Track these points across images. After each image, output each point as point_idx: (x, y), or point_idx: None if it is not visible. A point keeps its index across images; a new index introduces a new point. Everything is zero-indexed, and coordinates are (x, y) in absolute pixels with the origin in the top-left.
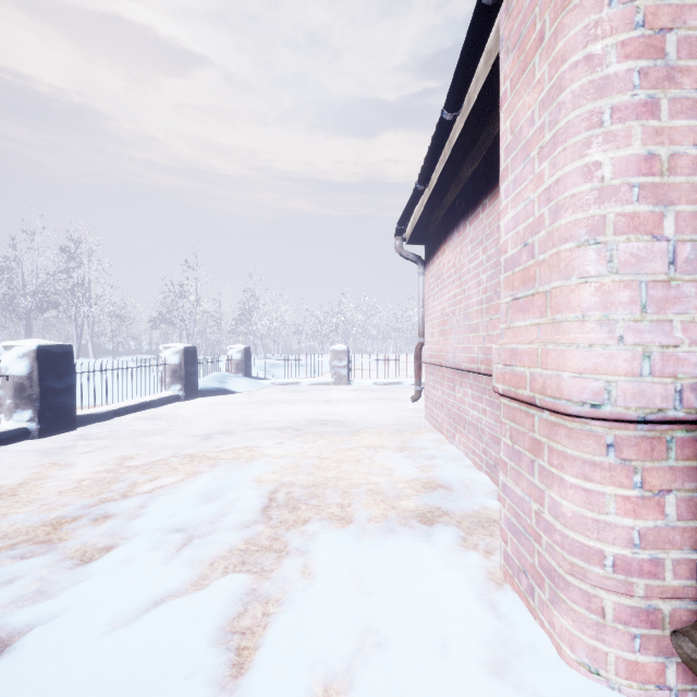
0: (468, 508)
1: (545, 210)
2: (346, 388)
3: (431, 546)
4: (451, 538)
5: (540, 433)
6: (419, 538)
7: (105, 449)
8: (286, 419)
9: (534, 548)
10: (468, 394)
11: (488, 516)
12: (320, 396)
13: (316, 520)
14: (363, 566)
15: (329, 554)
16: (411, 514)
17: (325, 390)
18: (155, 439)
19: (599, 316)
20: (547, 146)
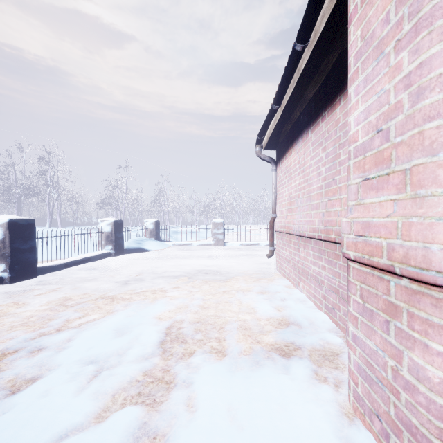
0: (315, 343)
1: (403, 96)
2: (222, 247)
3: (290, 379)
4: (305, 372)
5: (397, 298)
6: (280, 371)
7: (53, 292)
8: (181, 270)
9: (389, 398)
10: (310, 254)
11: (331, 350)
12: (205, 253)
13: (199, 353)
14: (236, 400)
15: (208, 389)
16: (272, 348)
17: (208, 249)
18: (89, 284)
19: None
20: (406, 36)
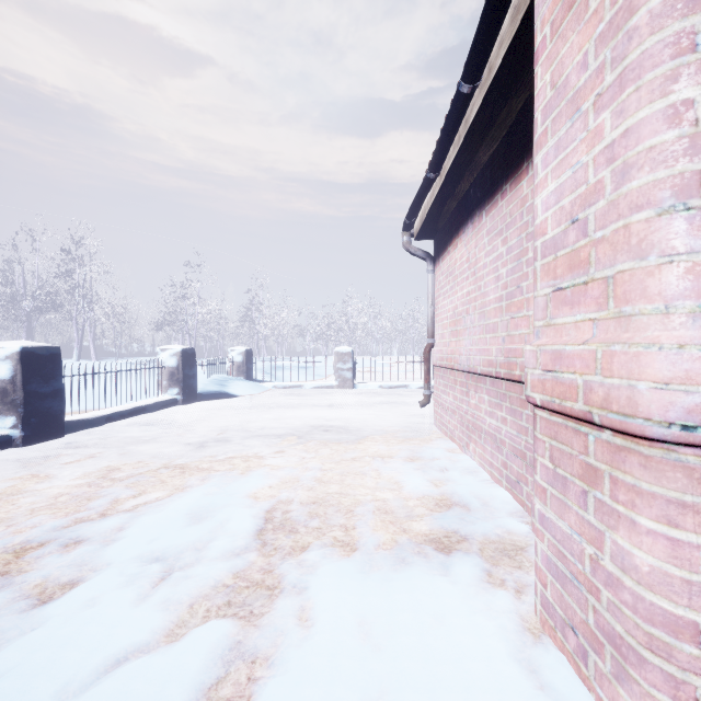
0: (490, 532)
1: (605, 174)
2: (351, 391)
3: (451, 582)
4: (473, 572)
5: (597, 458)
6: (436, 572)
7: (91, 458)
8: (288, 425)
9: (587, 601)
10: (485, 401)
11: (513, 543)
12: (324, 400)
13: (316, 547)
14: (371, 611)
15: (330, 595)
16: (424, 539)
17: (328, 393)
18: (146, 447)
19: (691, 306)
20: (608, 91)
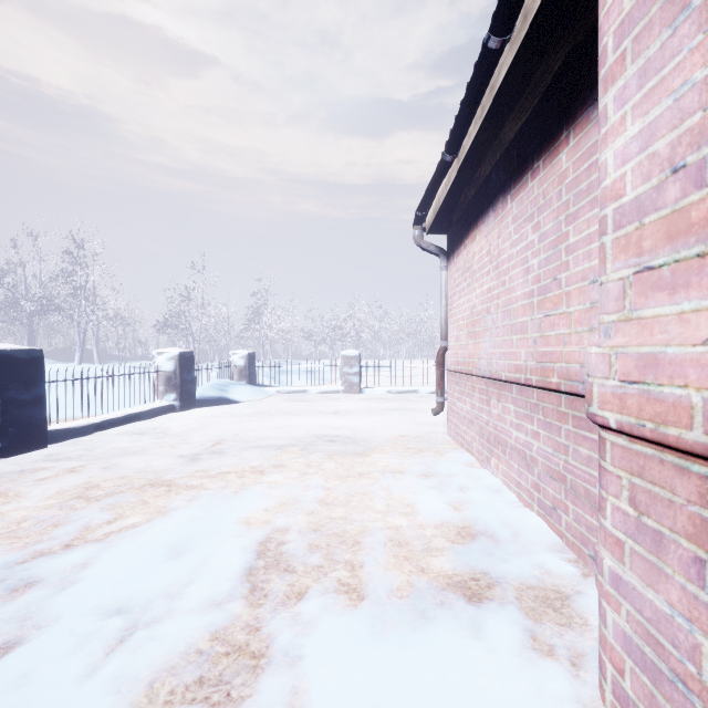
0: (527, 573)
1: None
2: (358, 396)
3: (486, 650)
4: (513, 635)
5: None
6: (466, 633)
7: (70, 473)
8: (290, 435)
9: None
10: (510, 411)
11: (557, 589)
12: (329, 407)
13: (316, 593)
14: (384, 699)
15: (331, 673)
16: (447, 583)
17: (334, 399)
18: (133, 460)
19: None
20: None
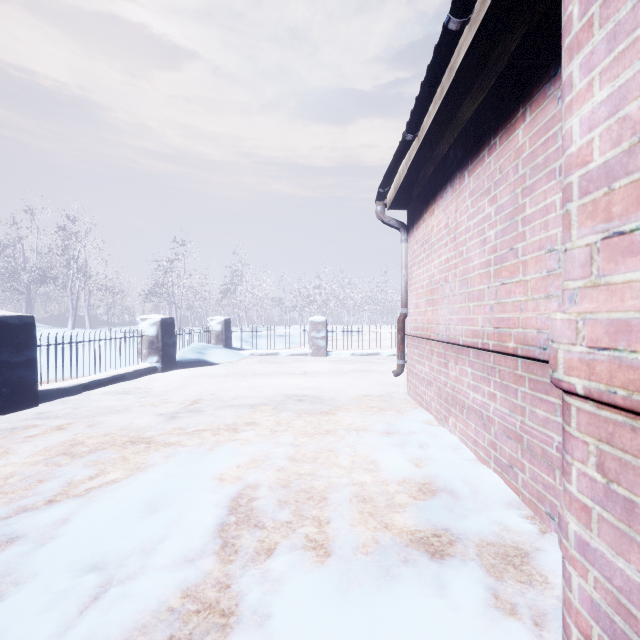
0: (486, 530)
1: None
2: (324, 359)
3: (450, 609)
4: (476, 593)
5: None
6: (430, 591)
7: (57, 431)
8: (262, 394)
9: None
10: (467, 373)
11: (516, 546)
12: (298, 368)
13: (284, 550)
14: None
15: (299, 634)
16: (410, 539)
17: (303, 361)
18: (117, 418)
19: None
20: None
